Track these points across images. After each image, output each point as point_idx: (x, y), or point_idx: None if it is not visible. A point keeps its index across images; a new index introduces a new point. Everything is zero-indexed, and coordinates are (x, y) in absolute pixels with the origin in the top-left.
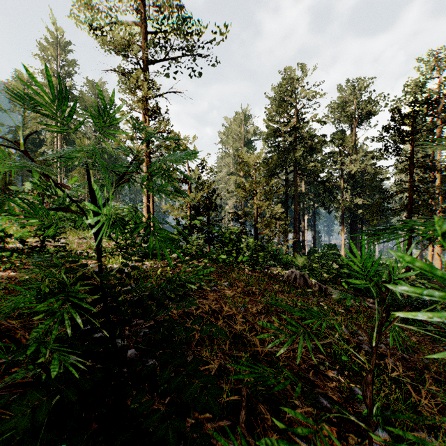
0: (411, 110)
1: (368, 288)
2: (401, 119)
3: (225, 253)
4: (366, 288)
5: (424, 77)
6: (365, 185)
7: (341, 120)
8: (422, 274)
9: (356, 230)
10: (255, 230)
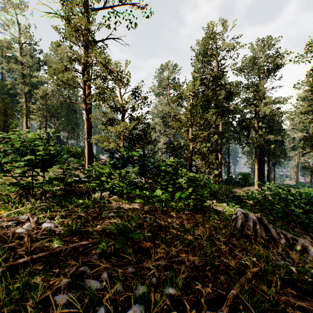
0: None
1: None
2: None
3: (160, 187)
4: None
5: None
6: (271, 125)
7: (251, 73)
8: None
9: (264, 161)
10: (190, 162)
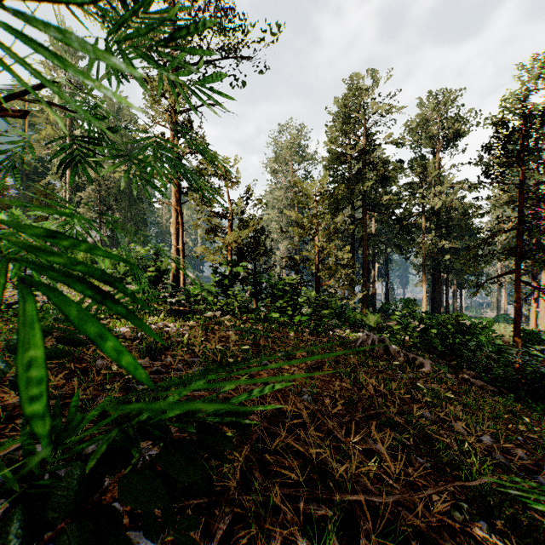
0: (521, 123)
1: (468, 357)
2: (508, 135)
3: (277, 310)
4: (466, 357)
5: (527, 87)
6: (451, 225)
7: (421, 142)
8: (529, 337)
9: (440, 281)
10: (316, 280)
